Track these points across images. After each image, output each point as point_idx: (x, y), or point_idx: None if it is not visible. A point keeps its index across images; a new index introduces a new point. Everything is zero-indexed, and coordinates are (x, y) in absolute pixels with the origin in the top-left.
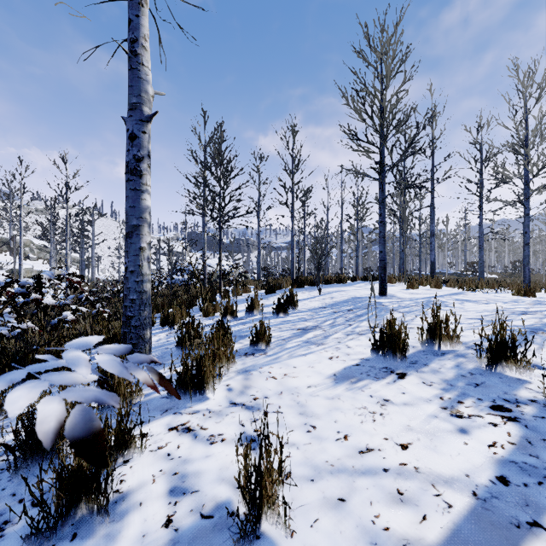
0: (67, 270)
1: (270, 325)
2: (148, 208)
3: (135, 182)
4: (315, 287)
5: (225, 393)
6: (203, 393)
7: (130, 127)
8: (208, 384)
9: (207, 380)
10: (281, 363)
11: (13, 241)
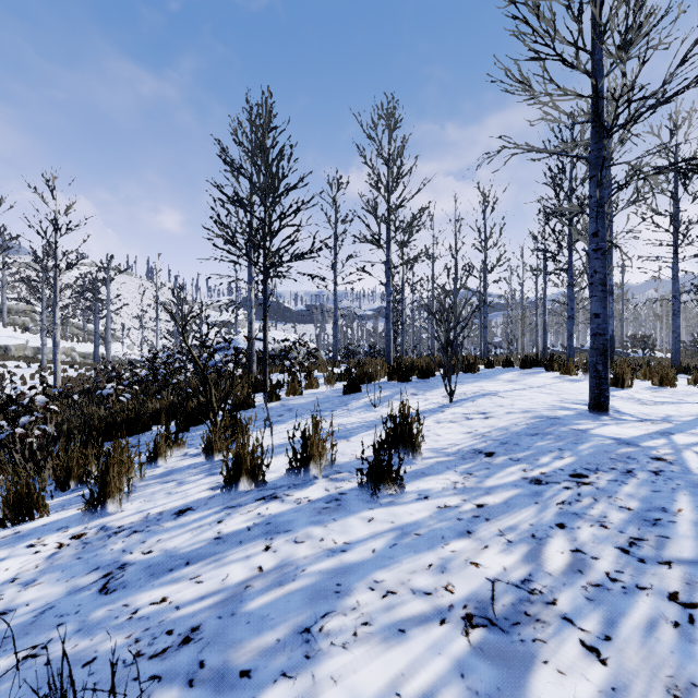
0: None
1: (353, 566)
2: None
3: None
4: (430, 380)
5: None
6: None
7: None
8: None
9: None
10: None
11: None
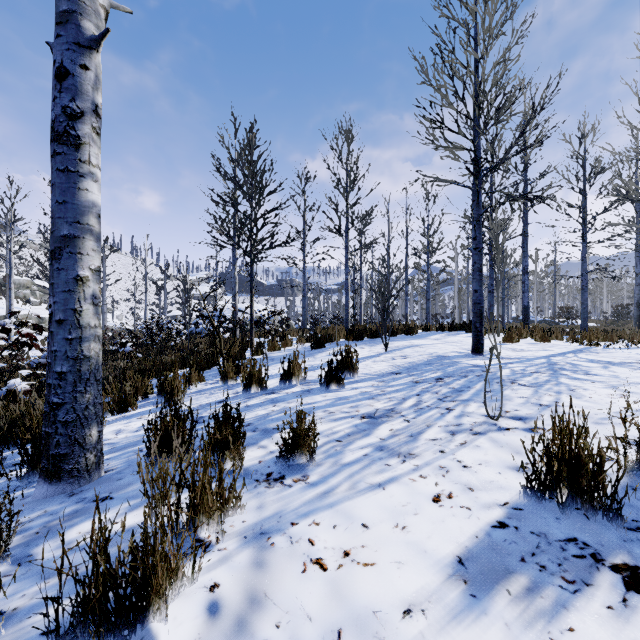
0: (23, 318)
1: (316, 407)
2: (95, 207)
3: (65, 156)
4: (377, 339)
5: (199, 627)
6: (144, 626)
7: (58, 56)
8: (158, 601)
9: (158, 587)
10: (335, 508)
11: (5, 281)
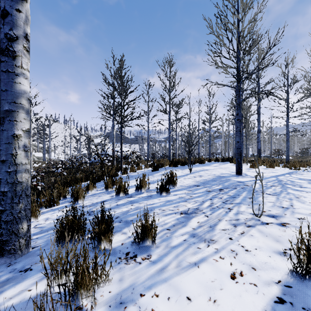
0: None
1: (155, 206)
2: (26, 93)
3: (6, 63)
4: (185, 166)
5: None
6: None
7: (2, 3)
8: None
9: None
10: (168, 283)
11: None
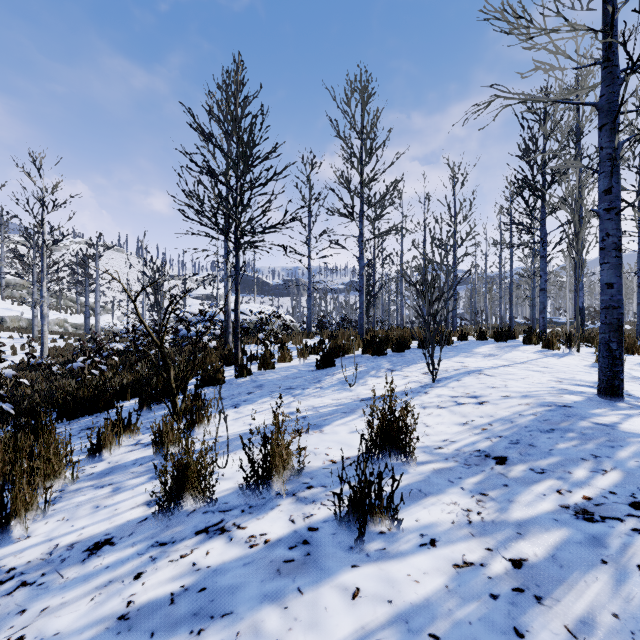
0: None
1: None
2: None
3: None
4: (405, 353)
5: None
6: None
7: None
8: None
9: None
10: None
11: None
